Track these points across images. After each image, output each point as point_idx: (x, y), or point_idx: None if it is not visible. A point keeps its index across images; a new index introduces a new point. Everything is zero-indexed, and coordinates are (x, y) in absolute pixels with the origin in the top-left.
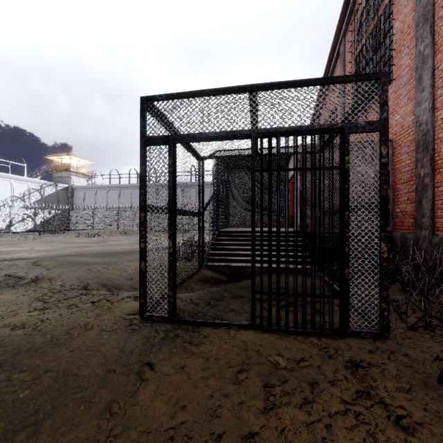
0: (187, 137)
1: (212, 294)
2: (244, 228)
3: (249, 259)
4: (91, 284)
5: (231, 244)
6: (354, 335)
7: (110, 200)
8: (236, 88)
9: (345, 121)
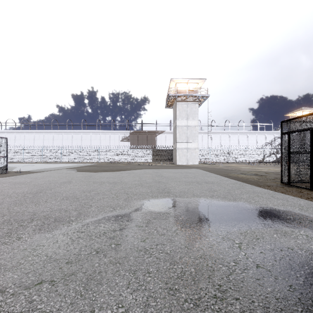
0: (292, 132)
1: None
2: None
3: None
4: (277, 178)
5: None
6: None
7: None
8: (306, 115)
9: None
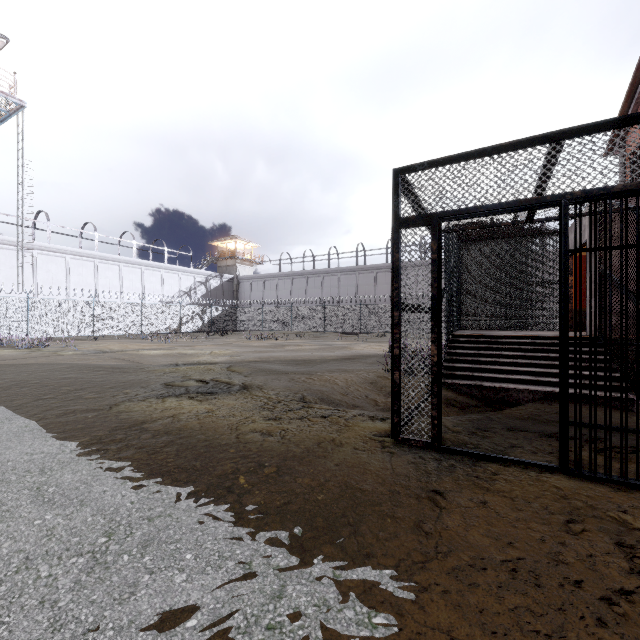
0: (458, 213)
1: (472, 422)
2: (488, 330)
3: (511, 377)
4: (307, 397)
5: (476, 355)
6: None
7: (280, 292)
8: (534, 139)
9: None
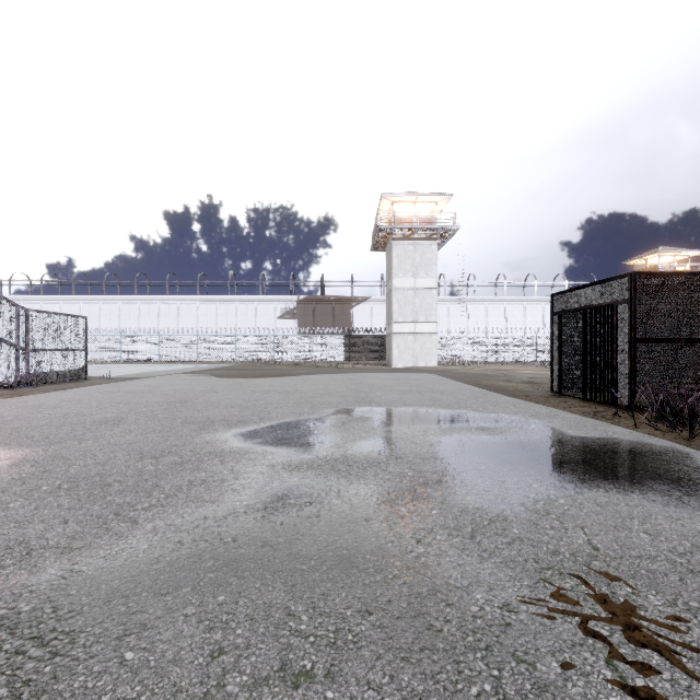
0: (563, 312)
1: None
2: None
3: None
4: None
5: None
6: (617, 406)
7: None
8: (578, 288)
9: (617, 299)
